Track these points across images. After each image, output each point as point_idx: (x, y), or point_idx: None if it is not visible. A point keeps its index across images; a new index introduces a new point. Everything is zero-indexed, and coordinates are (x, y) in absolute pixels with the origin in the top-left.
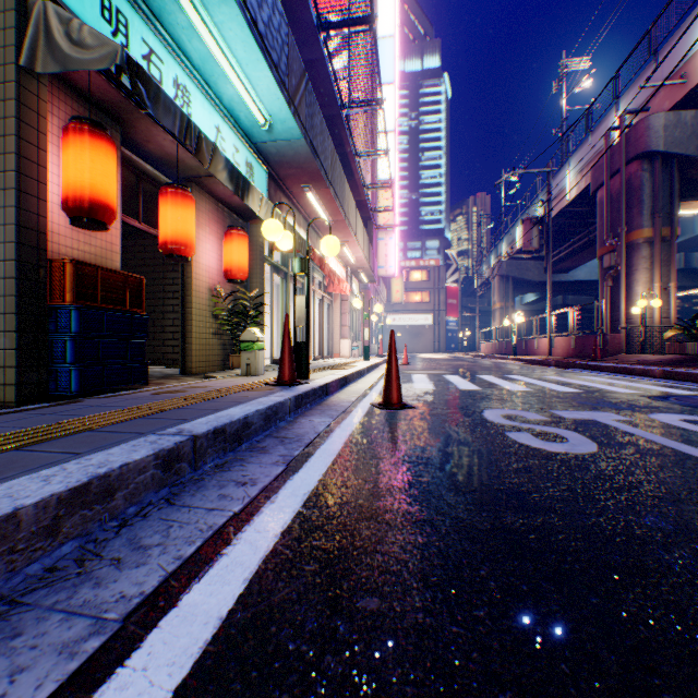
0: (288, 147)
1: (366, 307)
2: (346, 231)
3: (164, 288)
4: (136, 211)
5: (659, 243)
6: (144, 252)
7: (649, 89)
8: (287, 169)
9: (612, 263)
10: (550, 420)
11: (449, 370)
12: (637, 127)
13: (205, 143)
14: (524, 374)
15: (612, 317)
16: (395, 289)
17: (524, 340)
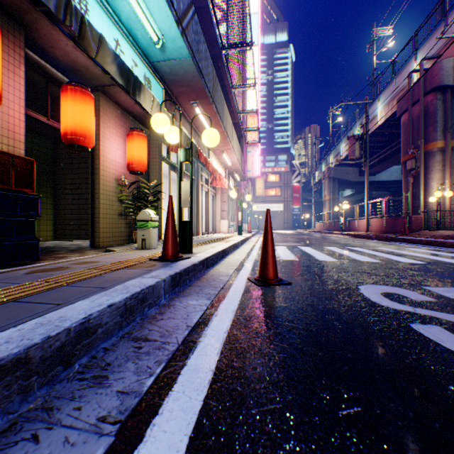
0: (178, 66)
1: (239, 198)
2: (225, 141)
3: (86, 180)
4: (60, 118)
5: (449, 151)
6: (71, 153)
7: (441, 42)
8: (179, 87)
9: (413, 166)
10: (439, 302)
11: (301, 242)
12: (433, 68)
13: (90, 30)
14: (359, 246)
15: (413, 205)
16: (258, 187)
17: (347, 221)
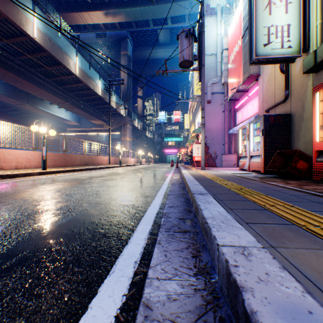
0: None
1: None
2: None
3: None
4: None
5: None
6: None
7: None
8: None
9: None
10: None
11: None
12: None
13: None
14: None
15: None
16: None
17: None
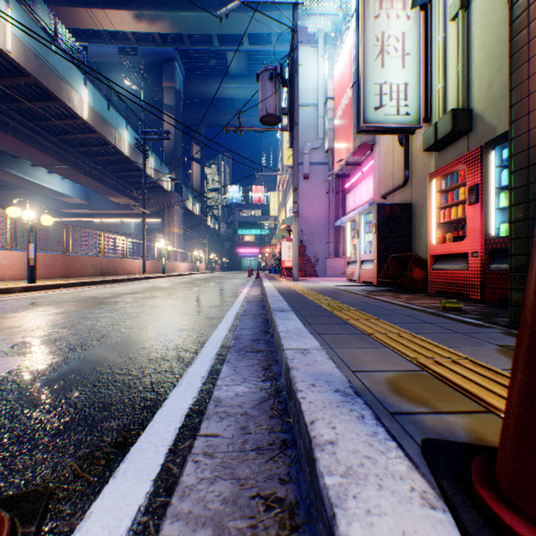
0: None
1: None
2: None
3: None
4: None
5: None
6: None
7: None
8: None
9: None
10: None
11: None
12: None
13: None
14: None
15: None
16: None
17: None
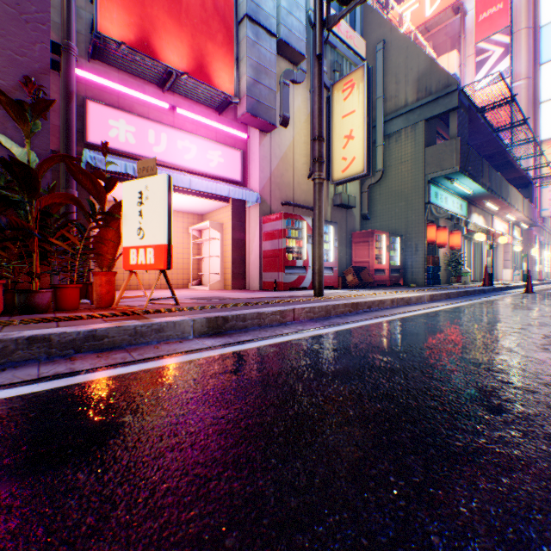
0: (478, 194)
1: (527, 243)
2: (507, 209)
3: None
4: None
5: None
6: None
7: None
8: (475, 198)
9: None
10: None
11: None
12: None
13: (459, 220)
14: None
15: None
16: None
17: None
